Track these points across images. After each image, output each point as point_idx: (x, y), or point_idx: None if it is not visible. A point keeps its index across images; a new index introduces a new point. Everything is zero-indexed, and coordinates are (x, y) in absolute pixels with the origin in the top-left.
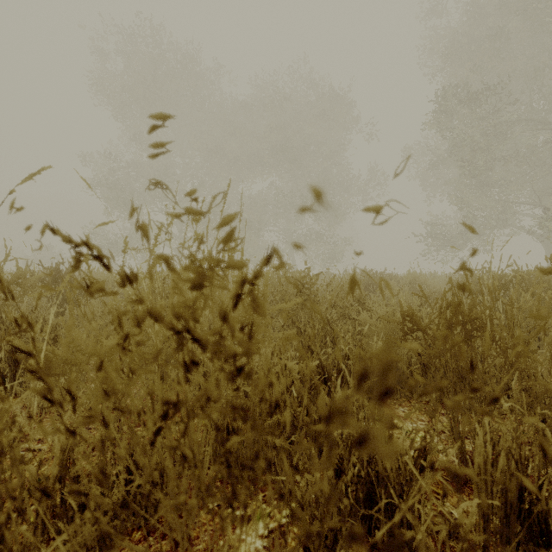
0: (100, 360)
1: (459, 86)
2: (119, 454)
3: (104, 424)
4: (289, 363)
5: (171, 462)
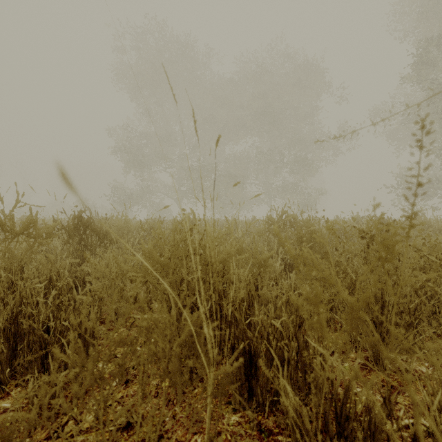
0: None
1: (440, 39)
2: None
3: None
4: None
5: None
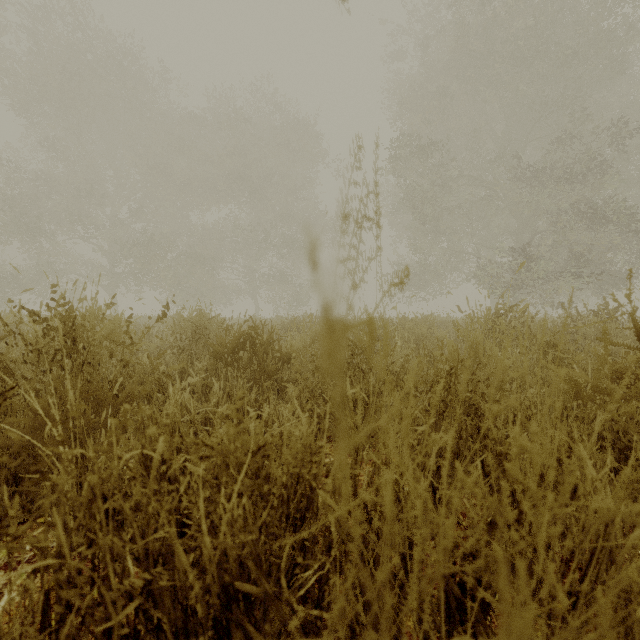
0: (37, 340)
1: (410, 138)
2: (42, 365)
3: (39, 351)
4: (129, 359)
5: (57, 365)
